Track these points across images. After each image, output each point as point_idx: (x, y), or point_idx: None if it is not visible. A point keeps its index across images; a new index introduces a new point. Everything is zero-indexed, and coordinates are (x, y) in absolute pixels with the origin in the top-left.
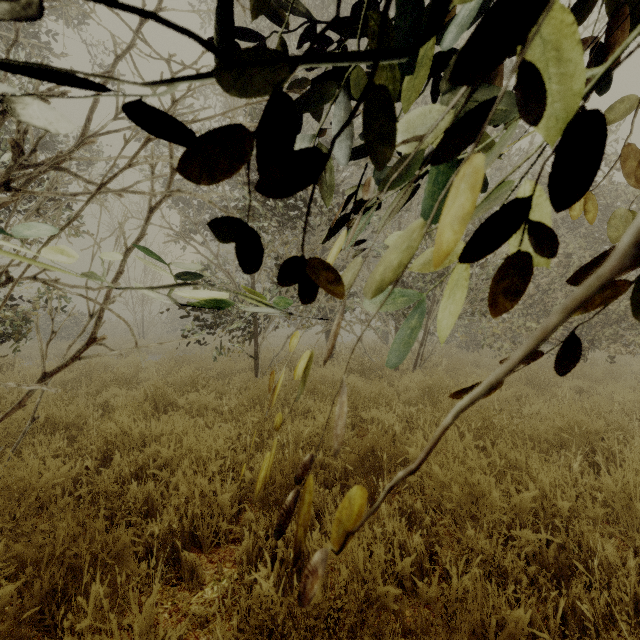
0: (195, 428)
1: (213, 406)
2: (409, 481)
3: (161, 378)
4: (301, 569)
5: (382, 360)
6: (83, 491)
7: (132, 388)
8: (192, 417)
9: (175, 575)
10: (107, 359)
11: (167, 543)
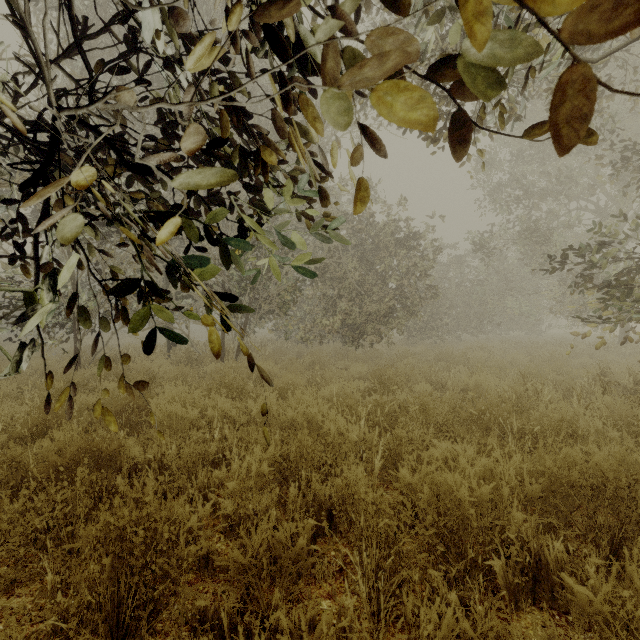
0: None
1: (14, 395)
2: None
3: None
4: None
5: (210, 353)
6: None
7: None
8: None
9: None
10: None
11: None
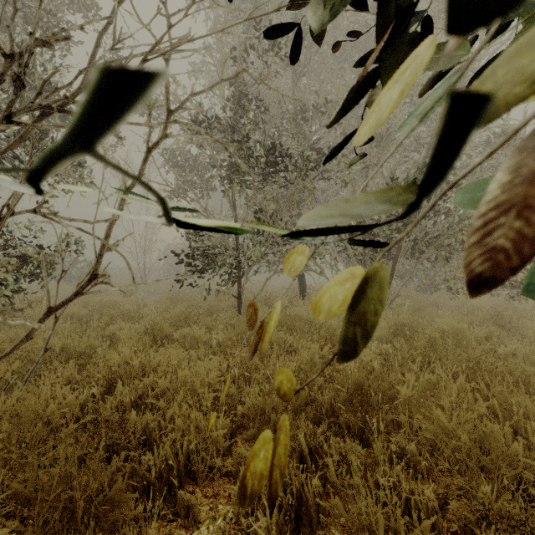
0: (188, 359)
1: (203, 340)
2: (395, 419)
3: (159, 314)
4: (299, 515)
5: None
6: (87, 419)
7: (135, 322)
8: (185, 349)
9: (171, 510)
10: (115, 298)
11: (163, 477)
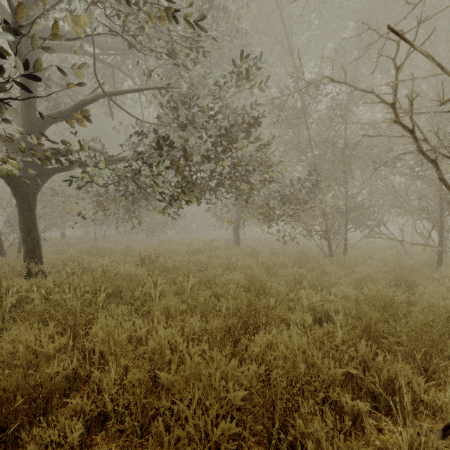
0: None
1: None
2: None
3: None
4: None
5: (90, 239)
6: None
7: None
8: None
9: None
10: None
11: None
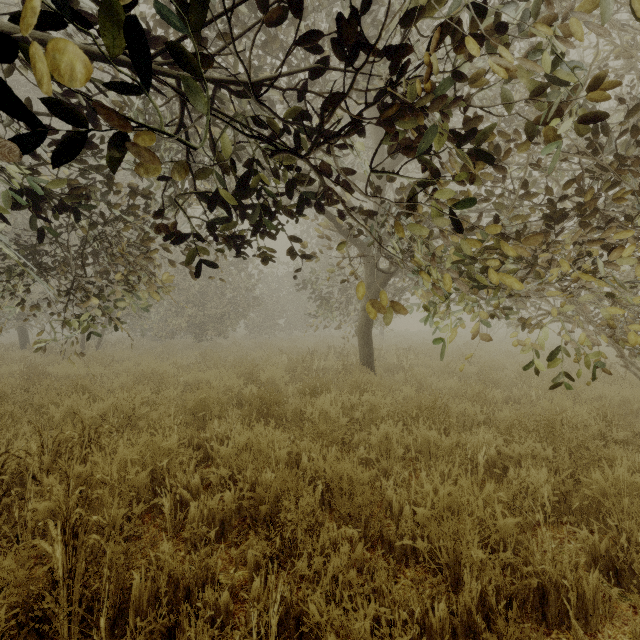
0: None
1: None
2: None
3: None
4: None
5: (71, 348)
6: None
7: None
8: None
9: None
10: None
11: None
